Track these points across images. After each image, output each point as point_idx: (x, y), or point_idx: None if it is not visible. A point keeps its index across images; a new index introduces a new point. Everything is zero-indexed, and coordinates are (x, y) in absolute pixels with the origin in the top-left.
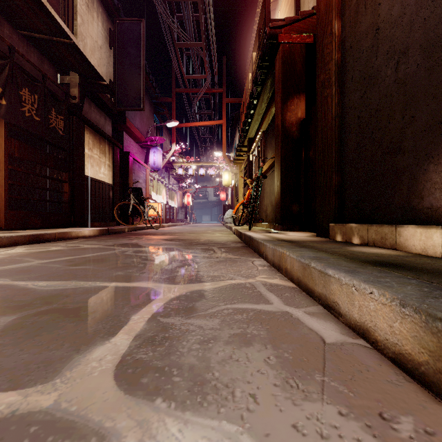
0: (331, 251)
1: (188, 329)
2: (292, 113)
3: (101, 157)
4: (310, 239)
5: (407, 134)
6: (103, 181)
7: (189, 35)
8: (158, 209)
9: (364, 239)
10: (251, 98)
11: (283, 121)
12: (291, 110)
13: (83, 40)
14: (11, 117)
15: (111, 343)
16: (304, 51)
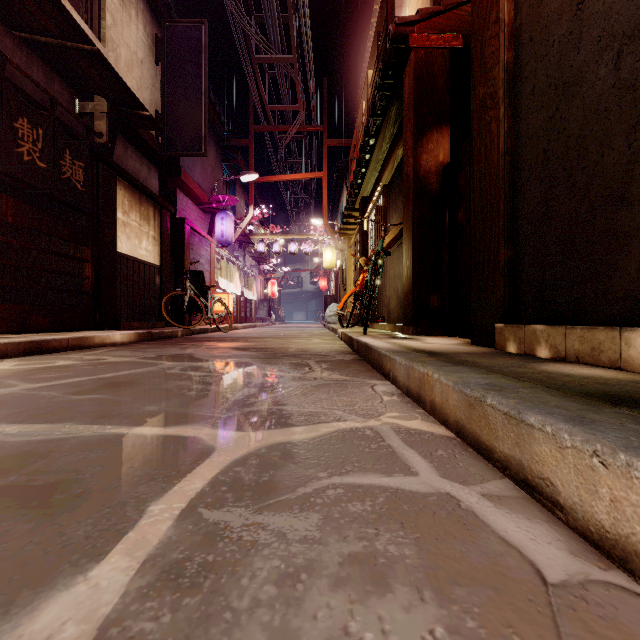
0: (511, 373)
1: (257, 541)
2: (430, 155)
3: (142, 225)
4: (464, 349)
5: (638, 172)
6: (146, 260)
7: (274, 45)
8: (228, 303)
9: (558, 351)
10: (365, 136)
11: (416, 167)
12: (429, 151)
13: (114, 50)
14: (0, 162)
15: (88, 583)
16: (449, 60)
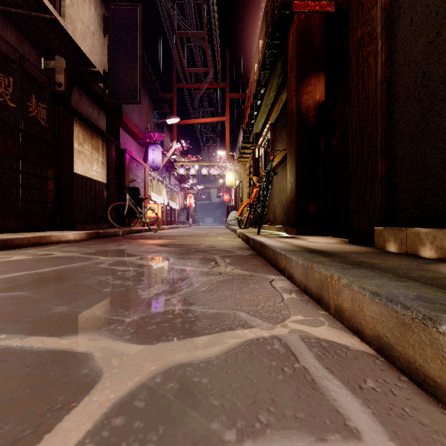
0: (424, 279)
1: None
2: (309, 95)
3: (93, 153)
4: (347, 248)
5: None
6: (96, 179)
7: (190, 24)
8: (157, 210)
9: None
10: (258, 86)
11: (298, 104)
12: (308, 92)
13: (72, 23)
14: None
15: None
16: (324, 22)
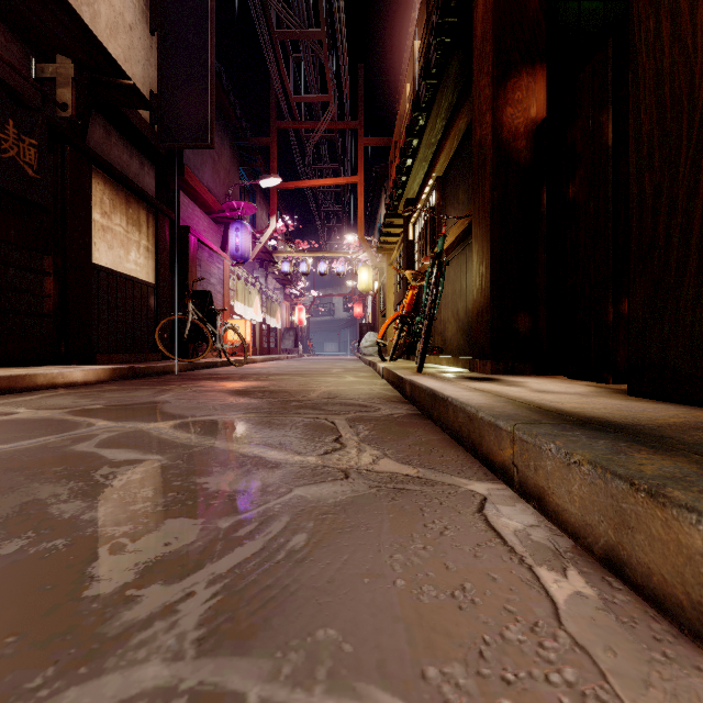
0: None
1: None
2: (517, 109)
3: (130, 232)
4: (652, 411)
5: None
6: (136, 277)
7: (298, 19)
8: (245, 331)
9: None
10: (414, 109)
11: (496, 126)
12: (515, 102)
13: (90, 4)
14: None
15: None
16: None
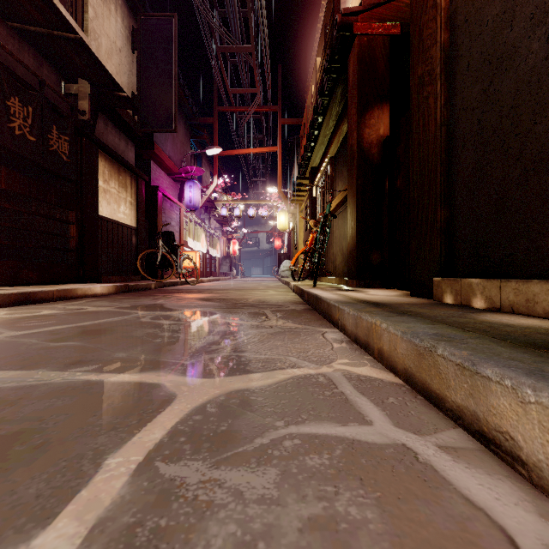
0: (454, 323)
1: (212, 502)
2: (372, 129)
3: (120, 192)
4: (404, 300)
5: None
6: (124, 223)
7: (235, 37)
8: (195, 259)
9: (493, 302)
10: (314, 114)
11: (360, 139)
12: (371, 126)
13: (96, 39)
14: None
15: None
16: (388, 46)
